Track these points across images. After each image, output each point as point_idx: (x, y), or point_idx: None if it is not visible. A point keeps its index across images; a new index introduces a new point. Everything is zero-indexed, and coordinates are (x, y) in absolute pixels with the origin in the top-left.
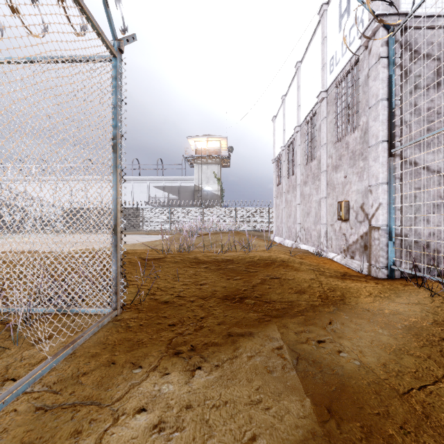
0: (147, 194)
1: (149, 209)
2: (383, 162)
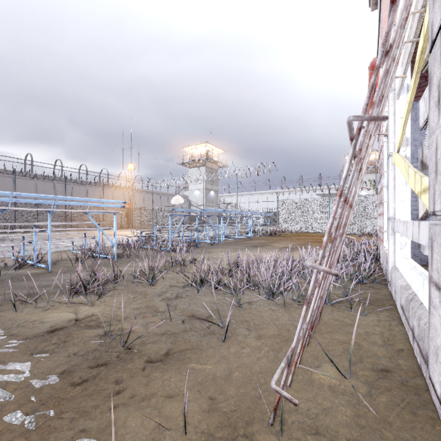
0: None
1: None
2: None
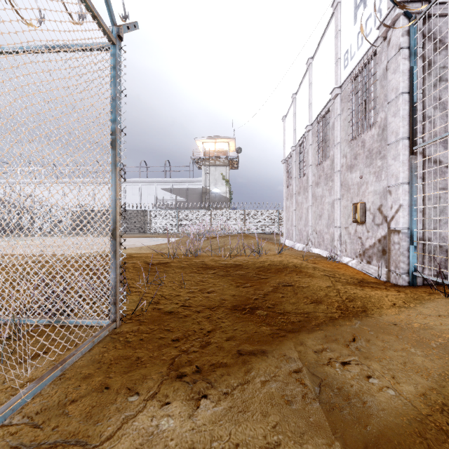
0: (155, 196)
1: (156, 211)
2: (404, 161)
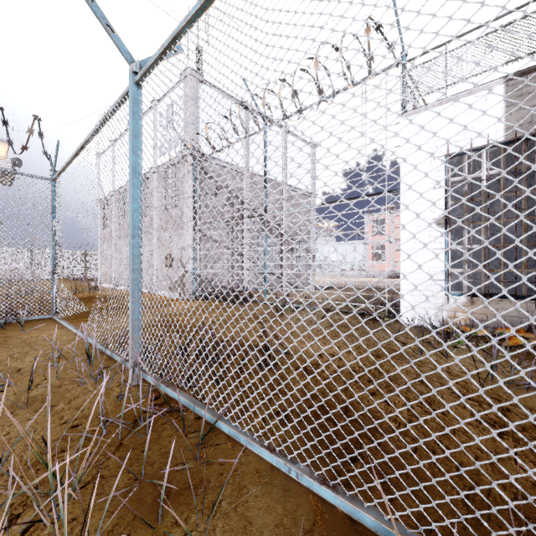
0: None
1: None
2: (191, 233)
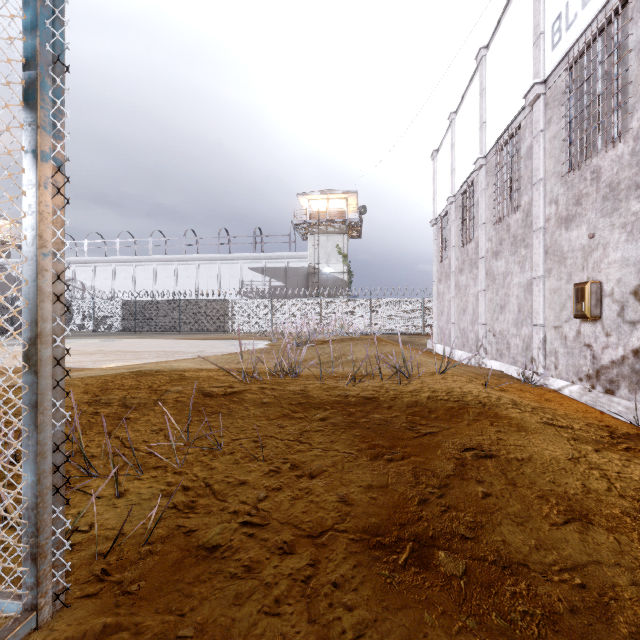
0: (239, 280)
1: (241, 301)
2: None
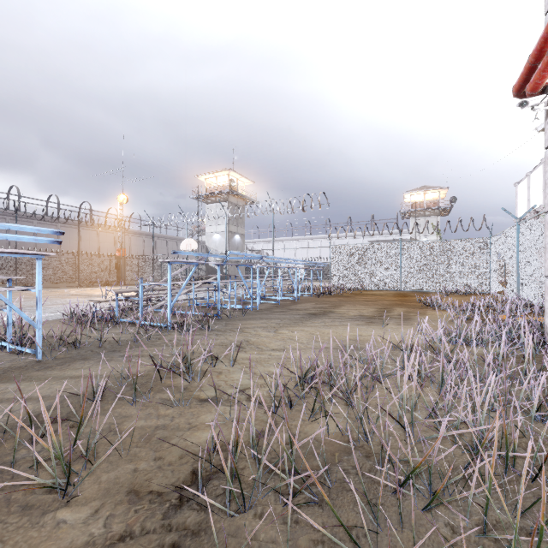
0: None
1: None
2: None
